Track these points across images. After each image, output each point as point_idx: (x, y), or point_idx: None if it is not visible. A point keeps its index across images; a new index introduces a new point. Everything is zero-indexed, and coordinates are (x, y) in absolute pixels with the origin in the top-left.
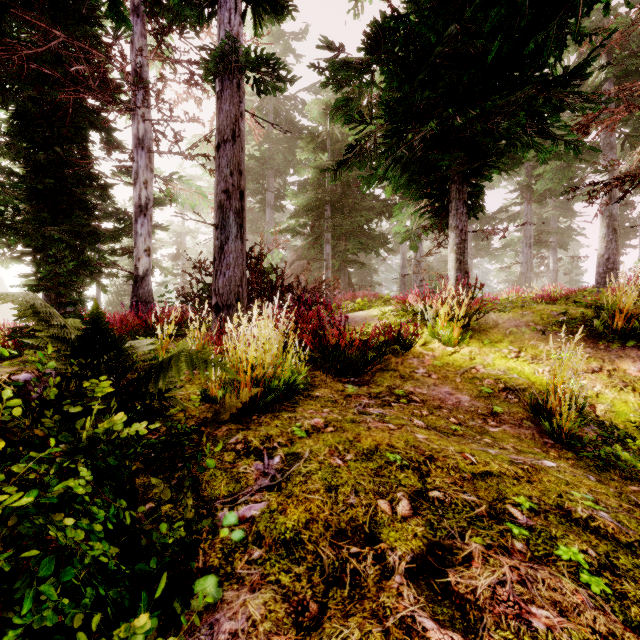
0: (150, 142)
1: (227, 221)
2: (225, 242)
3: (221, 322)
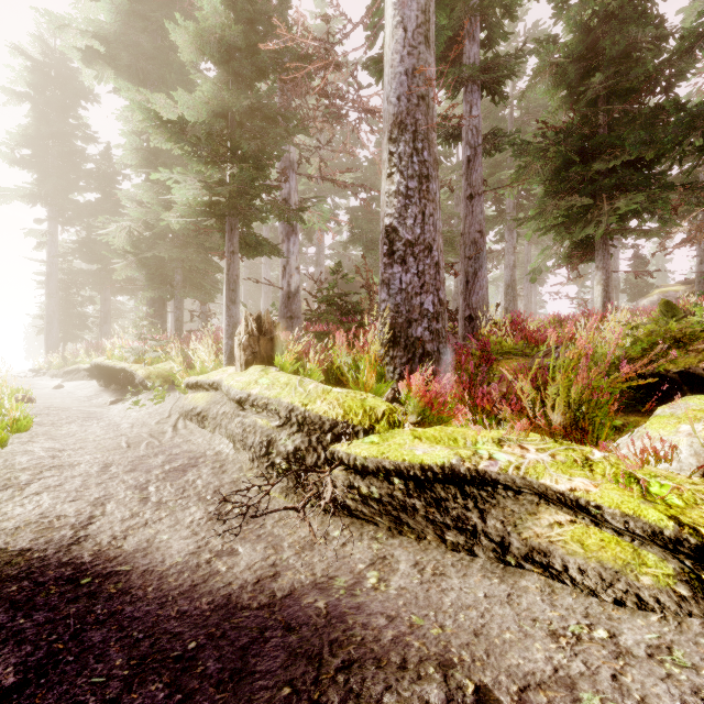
0: (295, 165)
1: (481, 254)
2: (479, 269)
3: (474, 329)
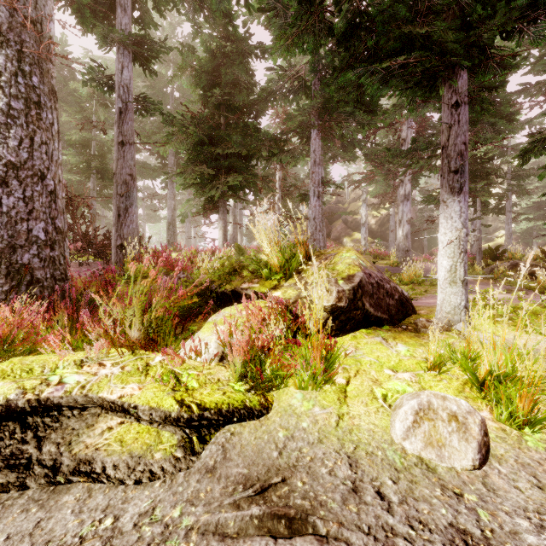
0: None
1: (131, 194)
2: (130, 206)
3: (125, 256)
